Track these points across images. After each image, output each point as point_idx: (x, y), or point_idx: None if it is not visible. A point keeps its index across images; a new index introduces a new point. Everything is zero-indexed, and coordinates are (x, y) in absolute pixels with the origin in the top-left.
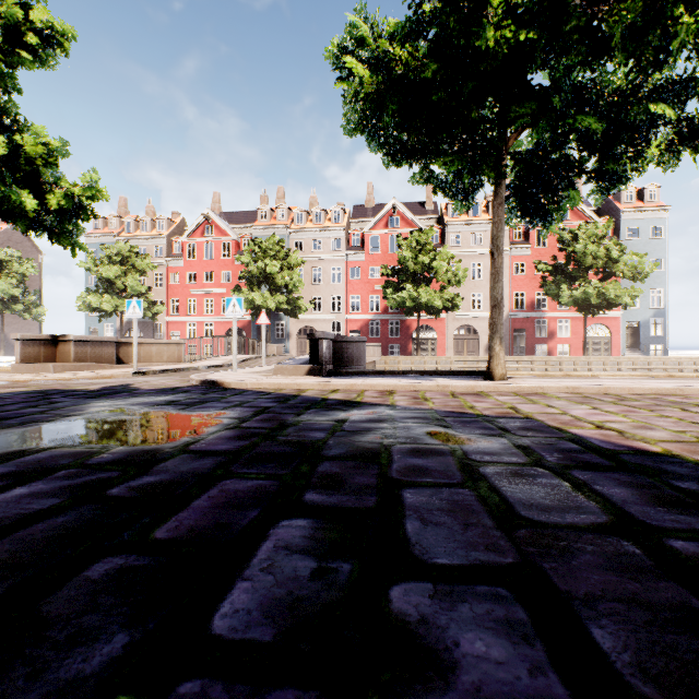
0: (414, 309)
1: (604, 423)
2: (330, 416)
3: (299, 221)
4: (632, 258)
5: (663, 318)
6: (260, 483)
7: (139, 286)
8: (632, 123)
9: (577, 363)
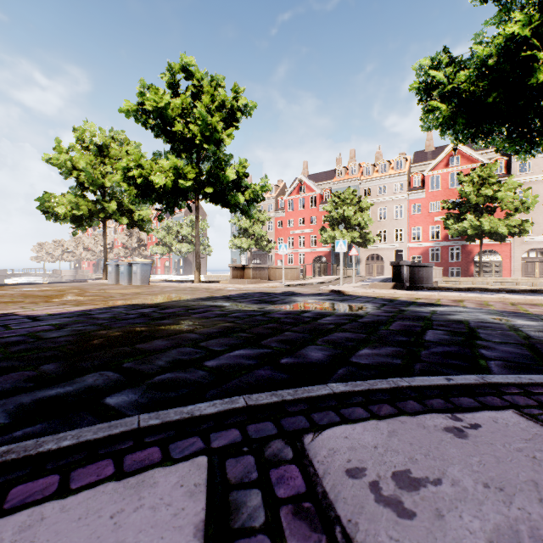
0: (476, 236)
1: None
2: (425, 309)
3: (367, 173)
4: None
5: None
6: (412, 323)
7: (261, 232)
8: None
9: None
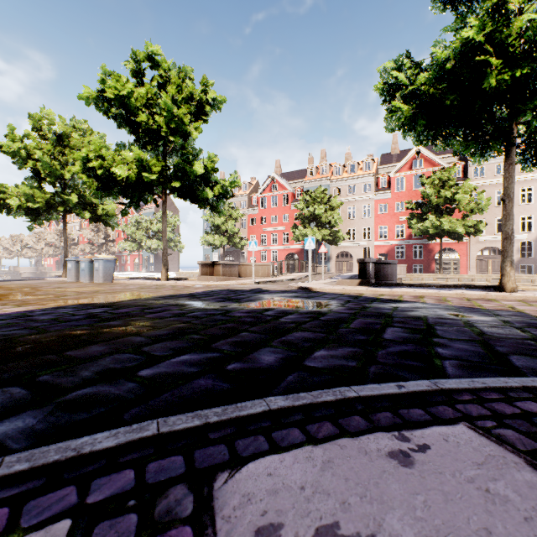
0: (436, 235)
1: None
2: (387, 305)
3: (337, 173)
4: None
5: None
6: (373, 321)
7: (234, 228)
8: None
9: None
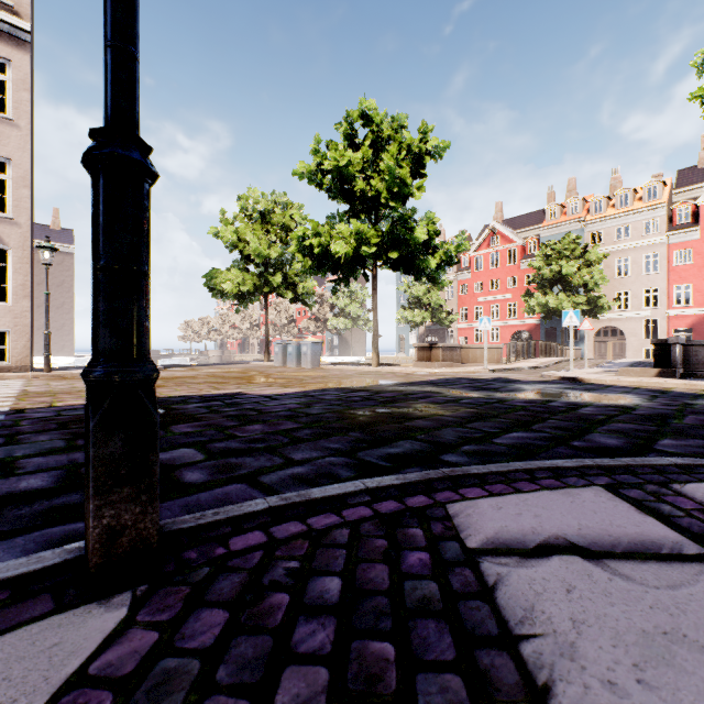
0: None
1: None
2: None
3: (597, 210)
4: None
5: None
6: None
7: (439, 300)
8: None
9: None
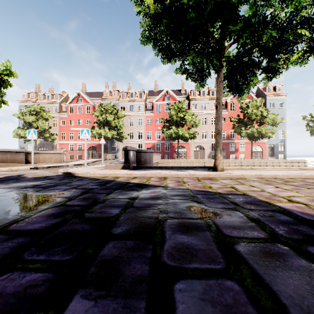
0: (176, 138)
1: (290, 197)
2: (127, 195)
3: (123, 96)
4: (272, 116)
5: (284, 143)
6: (35, 278)
7: (44, 126)
8: (286, 42)
9: (248, 162)
